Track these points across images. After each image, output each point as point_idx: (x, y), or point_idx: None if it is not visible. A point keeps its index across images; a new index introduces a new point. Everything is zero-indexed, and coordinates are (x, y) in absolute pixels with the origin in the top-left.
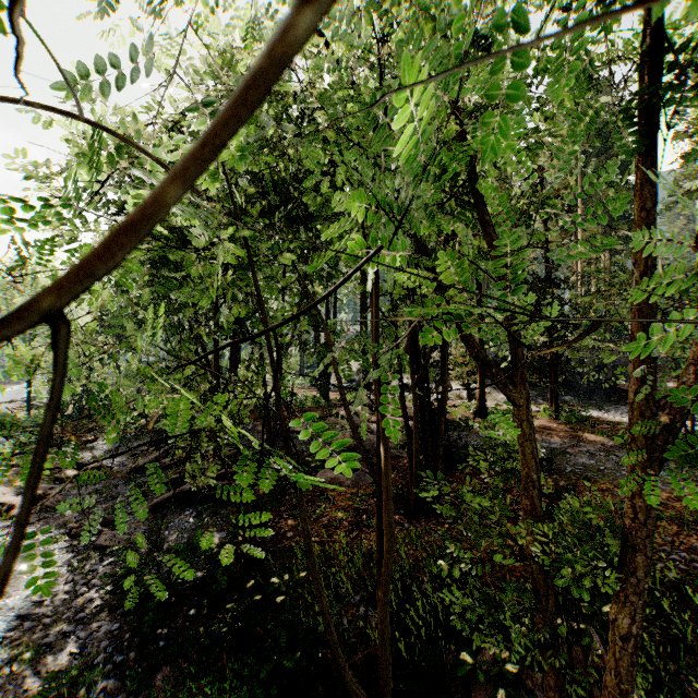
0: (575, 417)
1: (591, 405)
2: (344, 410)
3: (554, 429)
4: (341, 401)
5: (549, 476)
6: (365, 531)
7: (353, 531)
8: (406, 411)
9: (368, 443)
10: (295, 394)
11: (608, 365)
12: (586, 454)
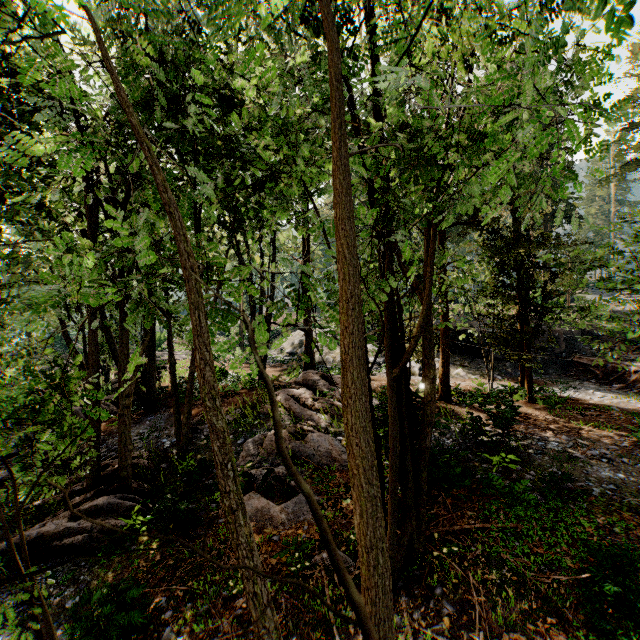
0: (548, 398)
1: (552, 380)
2: (281, 395)
3: (539, 418)
4: (280, 380)
5: (573, 503)
6: (308, 638)
7: (288, 636)
8: (372, 419)
9: (311, 445)
10: (226, 372)
11: (560, 337)
12: (602, 460)
